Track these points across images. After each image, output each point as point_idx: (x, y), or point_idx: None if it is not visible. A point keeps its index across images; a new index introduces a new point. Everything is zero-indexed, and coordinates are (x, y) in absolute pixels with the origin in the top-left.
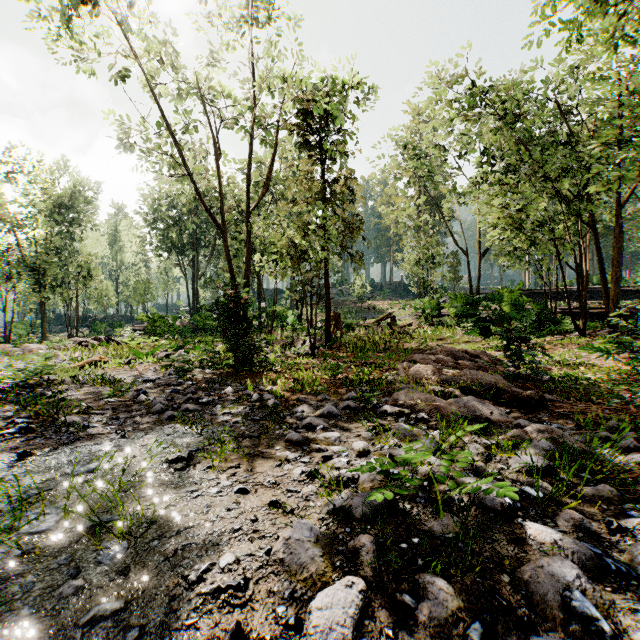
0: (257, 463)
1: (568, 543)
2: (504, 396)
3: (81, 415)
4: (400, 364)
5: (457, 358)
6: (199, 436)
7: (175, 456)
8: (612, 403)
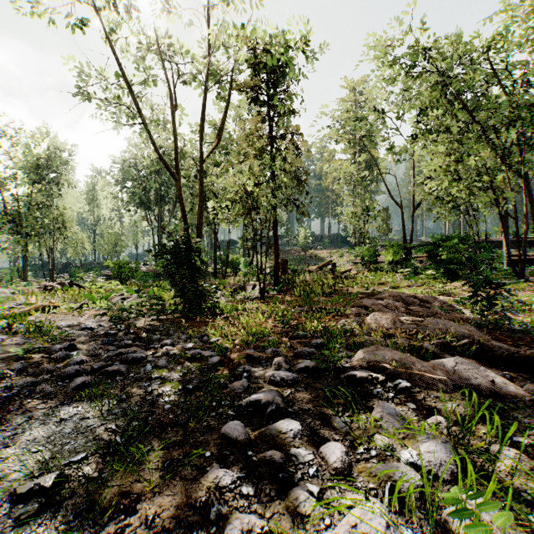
0: (168, 496)
1: None
2: (491, 354)
3: None
4: (350, 309)
5: (407, 303)
6: (100, 424)
7: (28, 486)
8: None
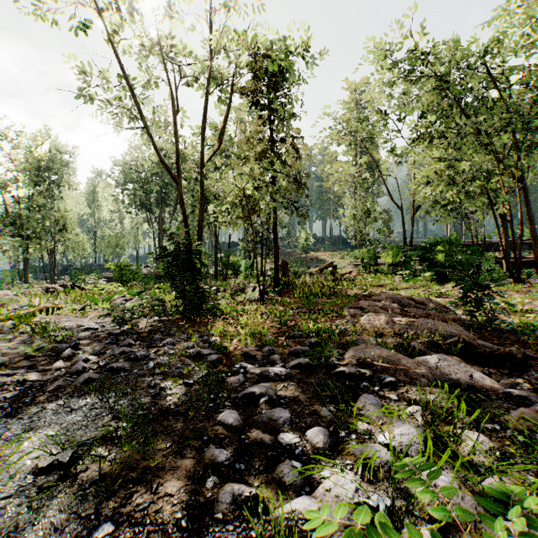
0: (170, 470)
1: None
2: (474, 352)
3: None
4: (347, 311)
5: (402, 305)
6: (108, 413)
7: (48, 462)
8: None
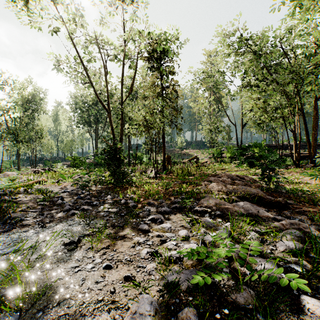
0: (120, 245)
1: None
2: (263, 201)
3: (22, 212)
4: (202, 182)
5: (233, 179)
6: (87, 226)
7: (69, 241)
8: None
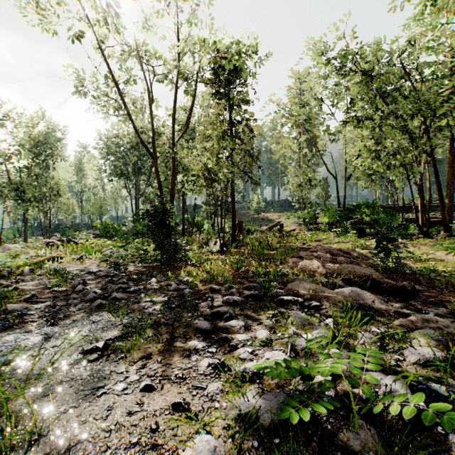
0: (167, 353)
1: None
2: (380, 286)
3: (25, 303)
4: (289, 259)
5: (333, 255)
6: (120, 324)
7: (90, 347)
8: None
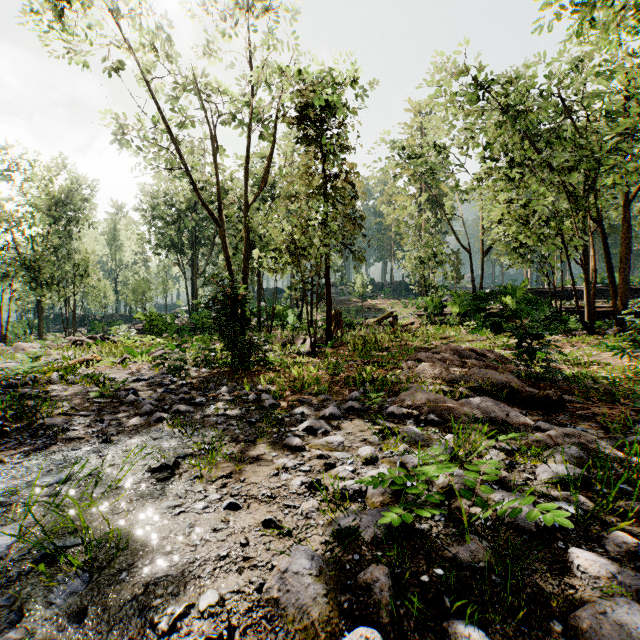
0: (251, 472)
1: (628, 578)
2: (519, 396)
3: (63, 417)
4: (404, 363)
5: (463, 357)
6: (188, 440)
7: (159, 464)
8: (638, 404)
